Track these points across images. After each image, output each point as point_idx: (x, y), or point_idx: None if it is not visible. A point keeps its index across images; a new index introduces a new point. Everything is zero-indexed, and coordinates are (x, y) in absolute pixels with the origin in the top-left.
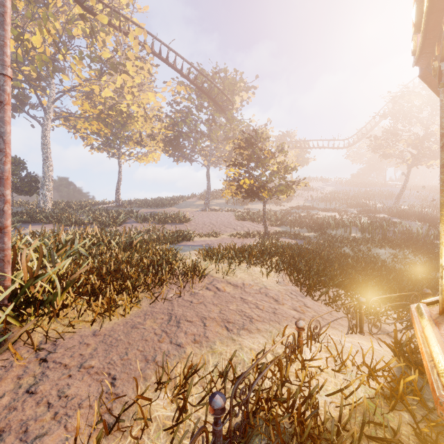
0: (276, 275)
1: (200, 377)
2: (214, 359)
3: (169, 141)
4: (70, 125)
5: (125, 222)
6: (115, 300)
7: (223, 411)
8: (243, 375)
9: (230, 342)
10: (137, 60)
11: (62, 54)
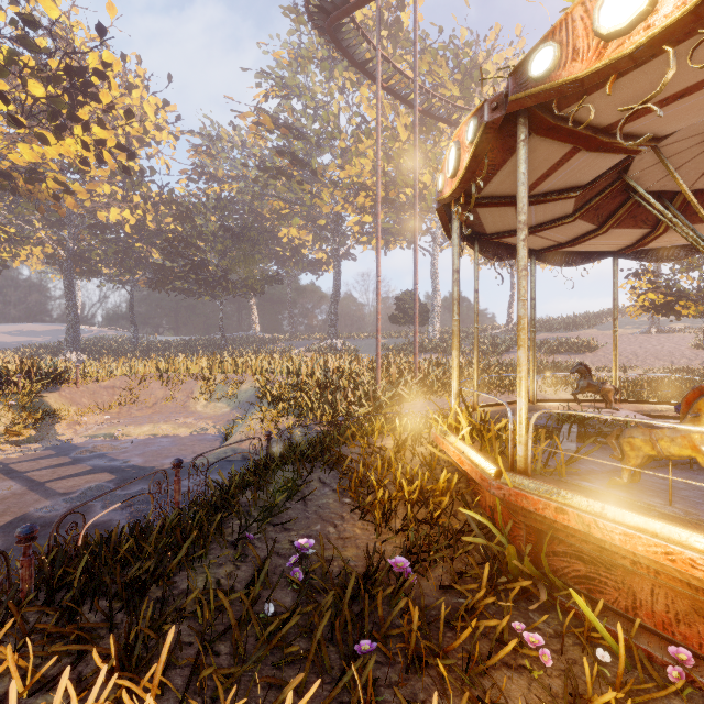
0: None
1: None
2: None
3: None
4: None
5: (508, 351)
6: None
7: None
8: None
9: None
10: None
11: None
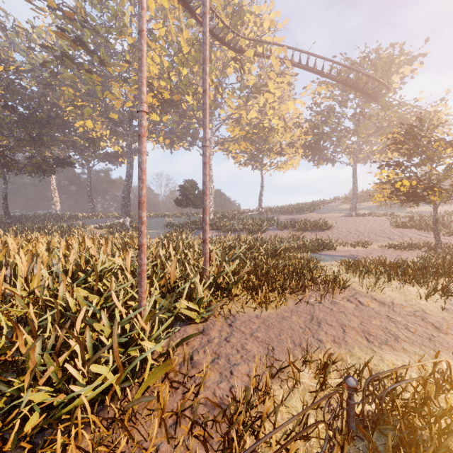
0: (442, 299)
1: (338, 369)
2: (351, 360)
3: (309, 146)
4: (224, 149)
5: (267, 229)
6: (269, 296)
7: (356, 391)
8: (377, 374)
9: (370, 352)
10: (277, 76)
11: (220, 94)
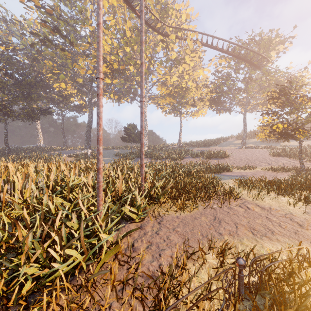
0: (304, 206)
1: (232, 253)
2: (242, 247)
3: (213, 100)
4: (155, 102)
5: (184, 157)
6: (185, 203)
7: (244, 267)
8: (258, 256)
9: (254, 241)
10: (191, 52)
11: (152, 65)
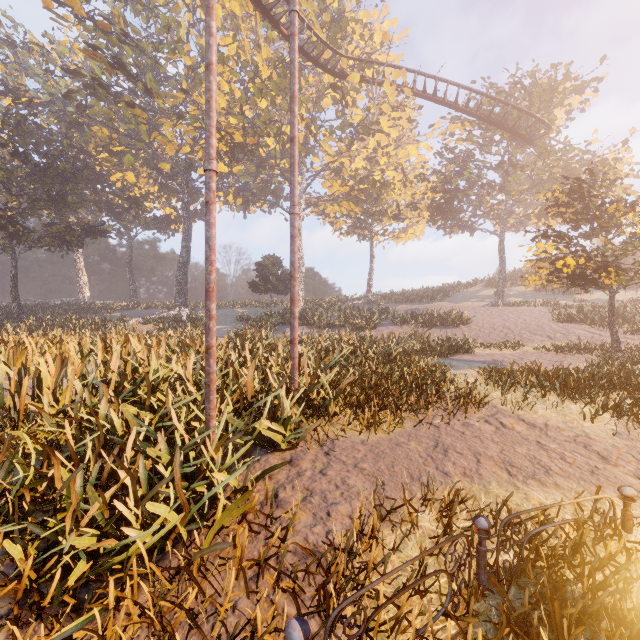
0: (614, 421)
1: (468, 510)
2: (487, 499)
3: (437, 207)
4: (319, 212)
5: (379, 324)
6: (379, 415)
7: (488, 534)
8: (516, 514)
9: (511, 488)
10: (393, 110)
11: (313, 136)
